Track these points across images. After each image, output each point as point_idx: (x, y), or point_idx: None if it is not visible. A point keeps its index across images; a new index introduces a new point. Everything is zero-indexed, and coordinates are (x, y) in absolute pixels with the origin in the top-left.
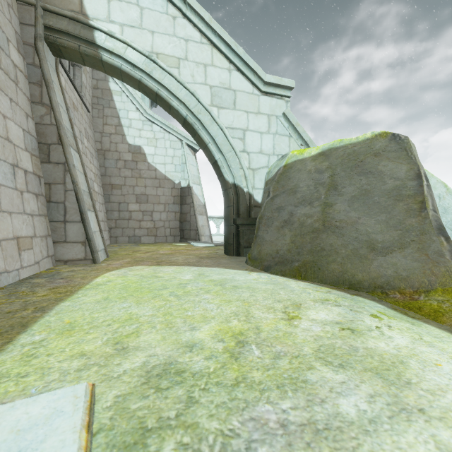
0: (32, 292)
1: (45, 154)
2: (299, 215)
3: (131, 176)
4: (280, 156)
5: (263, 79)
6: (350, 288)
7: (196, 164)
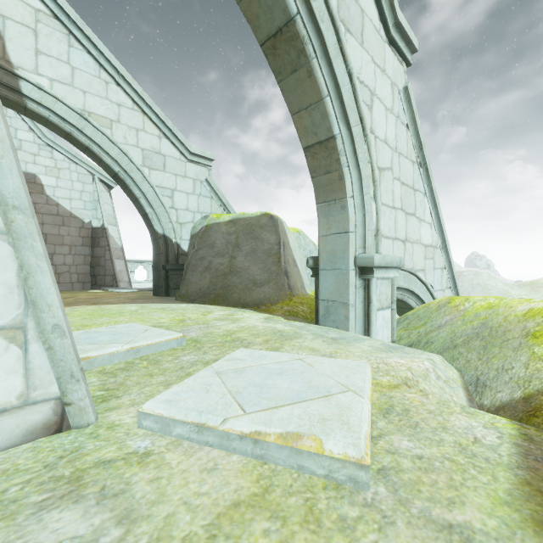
0: None
1: None
2: (215, 263)
3: None
4: (204, 214)
5: (190, 150)
6: (242, 307)
7: (112, 203)
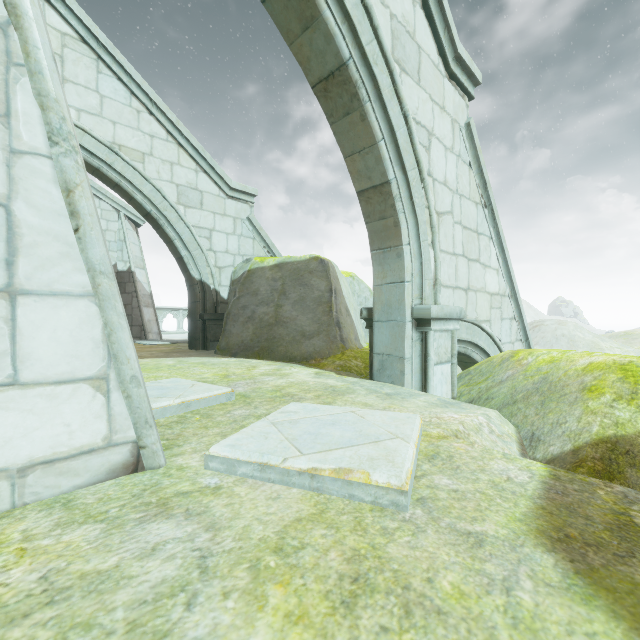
0: None
1: None
2: (259, 313)
3: None
4: (245, 256)
5: (230, 185)
6: (290, 361)
7: (139, 243)
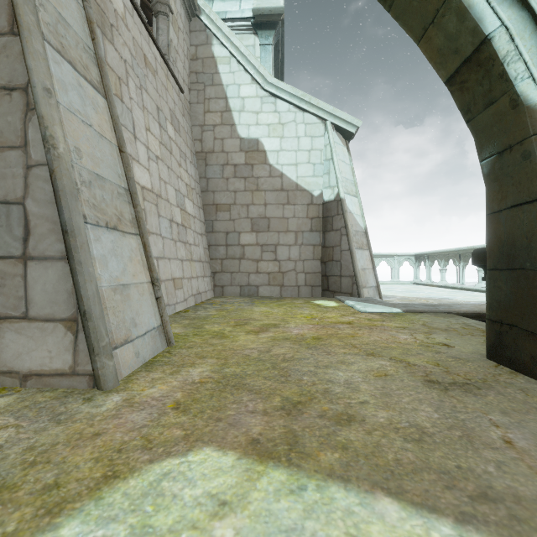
0: None
1: None
2: None
3: (244, 190)
4: None
5: None
6: None
7: (349, 161)
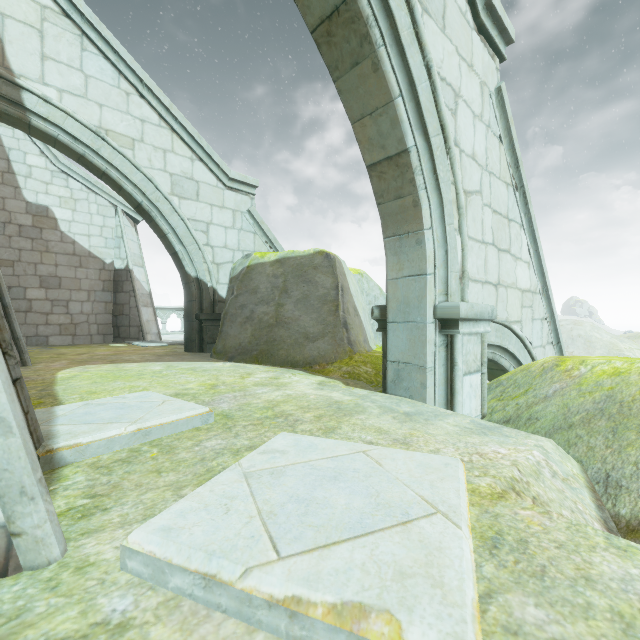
0: None
1: None
2: (258, 312)
3: (32, 249)
4: (246, 252)
5: (228, 175)
6: (291, 366)
7: (138, 240)
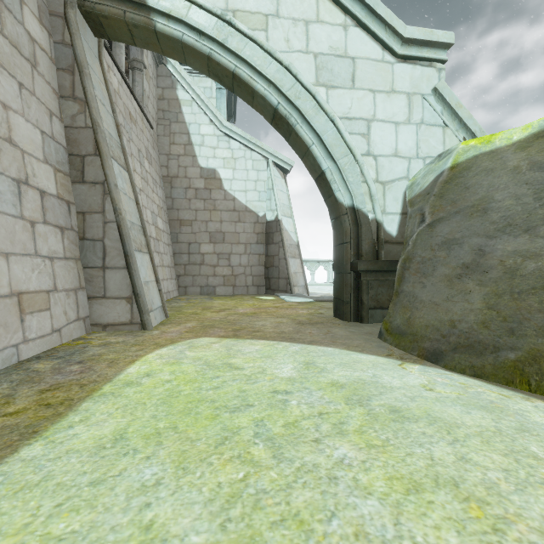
0: (5, 400)
1: (78, 170)
2: (500, 253)
3: (204, 209)
4: (428, 159)
5: (401, 34)
6: None
7: (287, 190)
